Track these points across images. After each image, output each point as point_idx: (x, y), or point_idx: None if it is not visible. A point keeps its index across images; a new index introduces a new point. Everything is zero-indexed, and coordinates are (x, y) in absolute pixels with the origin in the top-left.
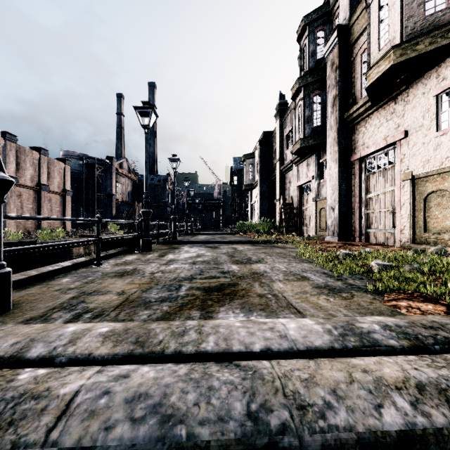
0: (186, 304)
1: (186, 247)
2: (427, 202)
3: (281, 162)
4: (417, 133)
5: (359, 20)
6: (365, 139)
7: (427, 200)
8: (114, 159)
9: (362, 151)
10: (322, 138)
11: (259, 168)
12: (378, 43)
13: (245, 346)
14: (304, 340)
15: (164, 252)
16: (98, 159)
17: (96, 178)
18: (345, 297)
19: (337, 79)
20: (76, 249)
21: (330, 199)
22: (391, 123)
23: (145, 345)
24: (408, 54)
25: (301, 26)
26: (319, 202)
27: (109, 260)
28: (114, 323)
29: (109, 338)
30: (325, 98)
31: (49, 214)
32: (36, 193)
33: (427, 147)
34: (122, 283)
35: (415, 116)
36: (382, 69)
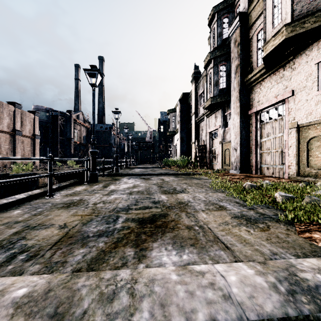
0: (121, 239)
1: (125, 179)
2: (309, 144)
3: (196, 115)
4: (301, 93)
5: (256, 8)
6: (260, 97)
7: (309, 143)
8: (72, 112)
9: (258, 106)
10: (227, 97)
11: (180, 119)
12: (272, 24)
13: (186, 316)
14: (251, 303)
15: (108, 183)
16: (61, 112)
17: (59, 126)
18: (262, 228)
19: (239, 52)
20: (42, 179)
21: (234, 142)
22: (281, 85)
23: (64, 320)
24: (297, 30)
25: (211, 14)
26: (224, 144)
27: (61, 191)
28: (38, 277)
29: (21, 309)
30: (229, 67)
31: (22, 152)
32: (11, 136)
33: (310, 103)
34: (67, 214)
35: (300, 79)
36: (276, 43)
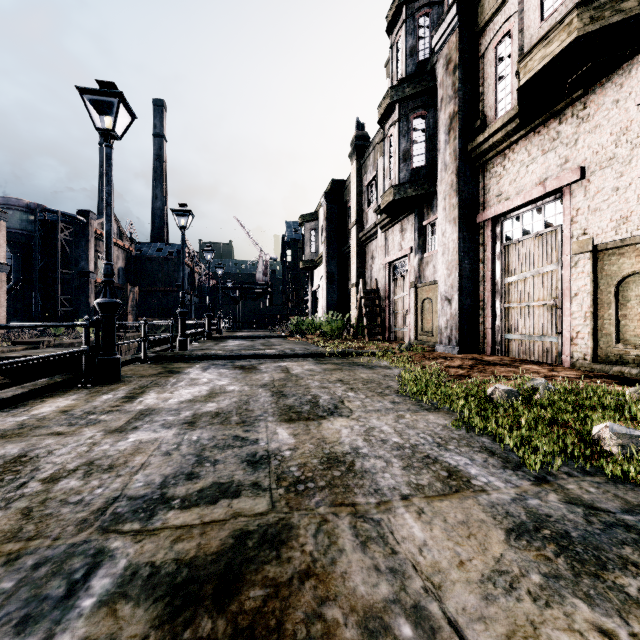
0: None
1: (196, 370)
2: (620, 291)
3: (359, 226)
4: (603, 172)
5: None
6: (504, 186)
7: (622, 288)
8: (92, 215)
9: (498, 205)
10: (428, 187)
11: (326, 235)
12: (541, 10)
13: None
14: None
15: (145, 383)
16: (64, 214)
17: (61, 244)
18: None
19: (457, 85)
20: None
21: (444, 284)
22: (553, 156)
23: None
24: (607, 18)
25: (395, 6)
26: (421, 288)
27: None
28: None
29: None
30: (433, 122)
31: None
32: None
33: (625, 194)
34: None
35: (601, 142)
36: (554, 50)
